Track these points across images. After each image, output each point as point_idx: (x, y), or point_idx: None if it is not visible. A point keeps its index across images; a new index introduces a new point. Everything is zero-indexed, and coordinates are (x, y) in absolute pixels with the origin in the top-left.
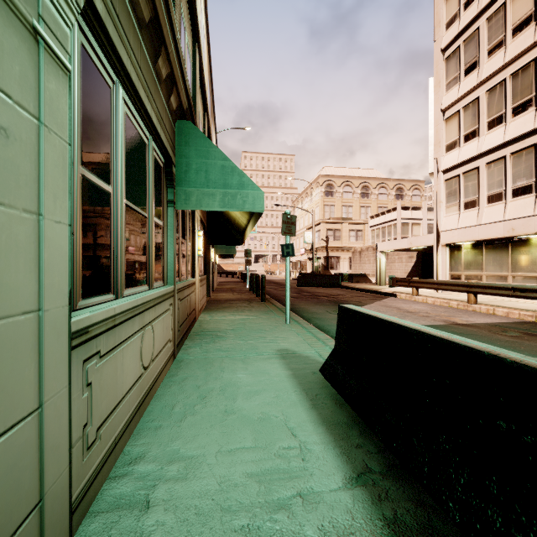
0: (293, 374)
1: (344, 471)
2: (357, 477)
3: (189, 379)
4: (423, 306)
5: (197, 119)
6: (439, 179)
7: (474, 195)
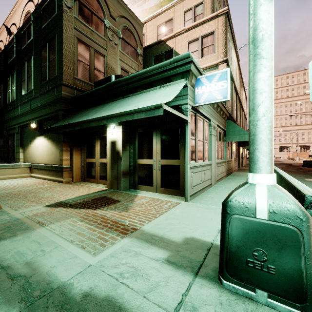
0: None
1: None
2: None
3: (229, 179)
4: None
5: (233, 106)
6: None
7: None
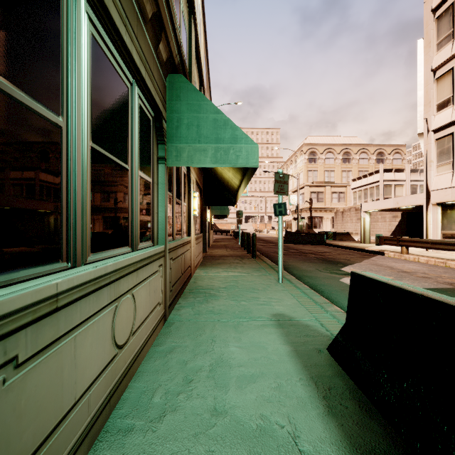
0: (294, 351)
1: None
2: None
3: (176, 350)
4: (417, 266)
5: None
6: (429, 139)
7: None
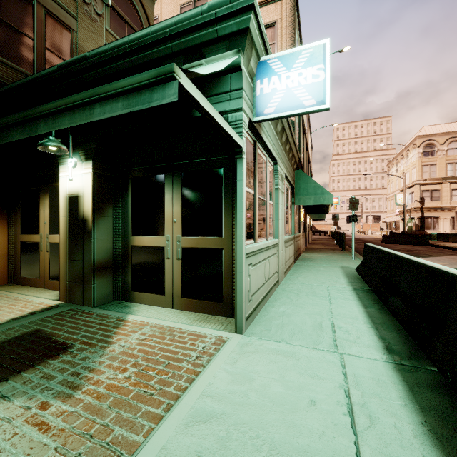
0: (343, 270)
1: (347, 281)
2: (349, 282)
3: (301, 268)
4: None
5: (301, 151)
6: None
7: None
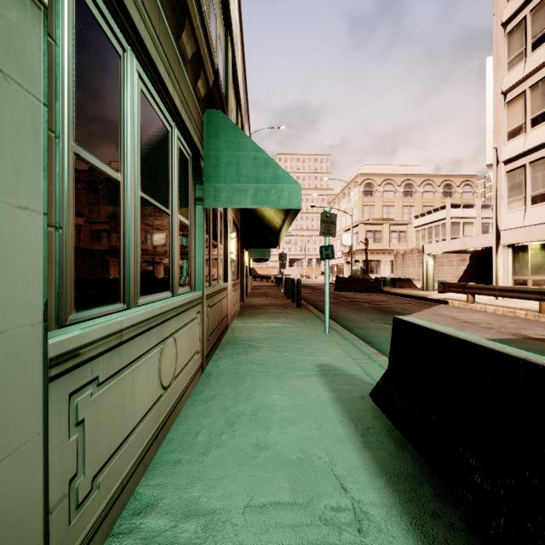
0: (337, 398)
1: None
2: None
3: (217, 398)
4: (482, 316)
5: (229, 115)
6: (499, 171)
7: (544, 187)
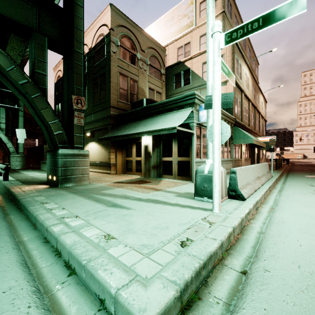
0: None
1: None
2: None
3: None
4: None
5: (243, 113)
6: None
7: None
